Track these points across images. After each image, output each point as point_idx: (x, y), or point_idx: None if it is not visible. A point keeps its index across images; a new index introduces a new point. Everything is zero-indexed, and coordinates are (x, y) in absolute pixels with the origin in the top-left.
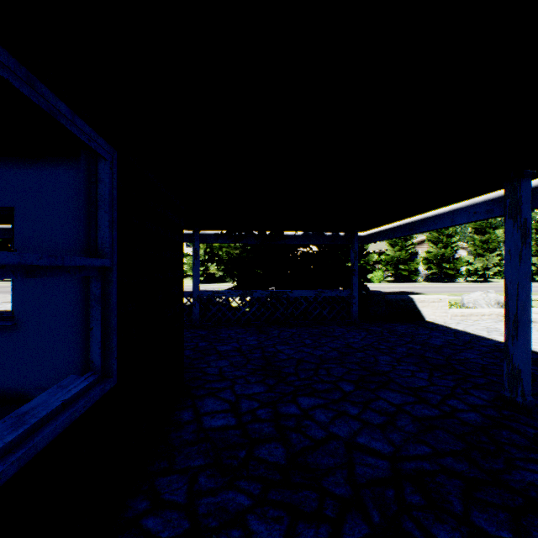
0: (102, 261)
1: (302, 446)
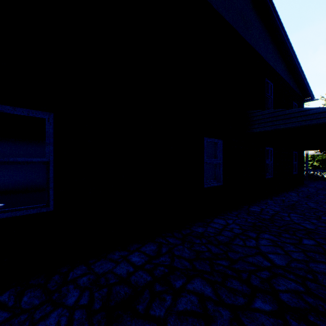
0: (296, 162)
1: (325, 188)
